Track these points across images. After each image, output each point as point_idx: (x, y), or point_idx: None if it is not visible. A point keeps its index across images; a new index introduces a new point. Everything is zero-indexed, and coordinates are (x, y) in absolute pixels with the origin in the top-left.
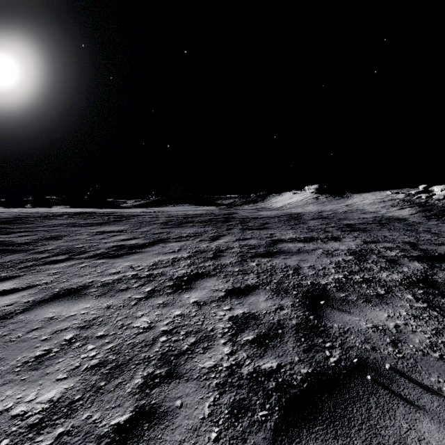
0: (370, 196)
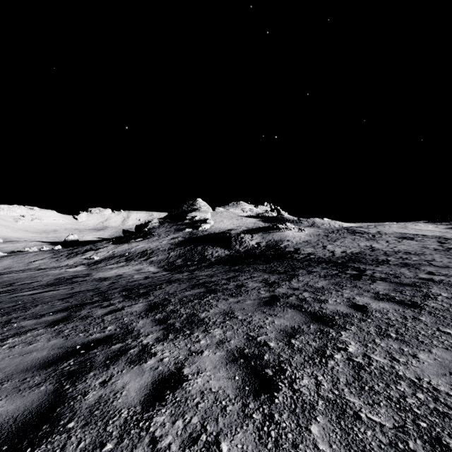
0: None
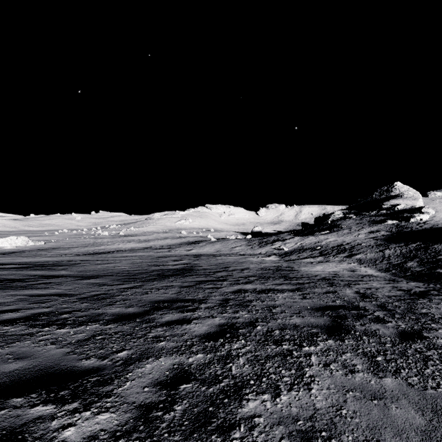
0: None
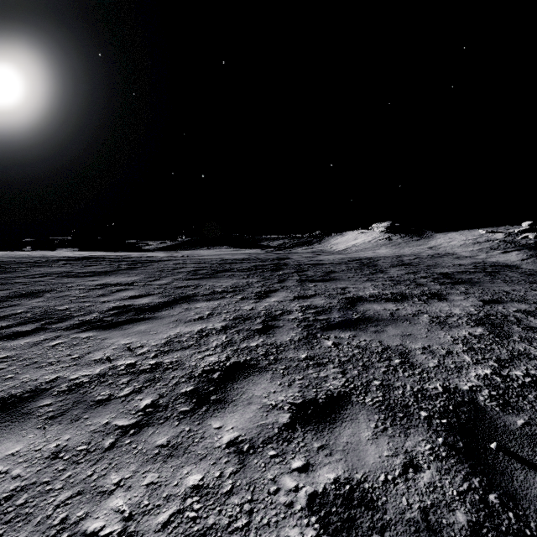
0: (459, 236)
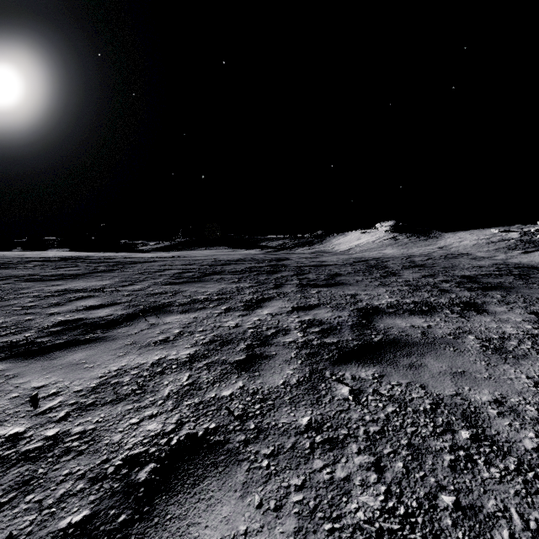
0: (469, 235)
